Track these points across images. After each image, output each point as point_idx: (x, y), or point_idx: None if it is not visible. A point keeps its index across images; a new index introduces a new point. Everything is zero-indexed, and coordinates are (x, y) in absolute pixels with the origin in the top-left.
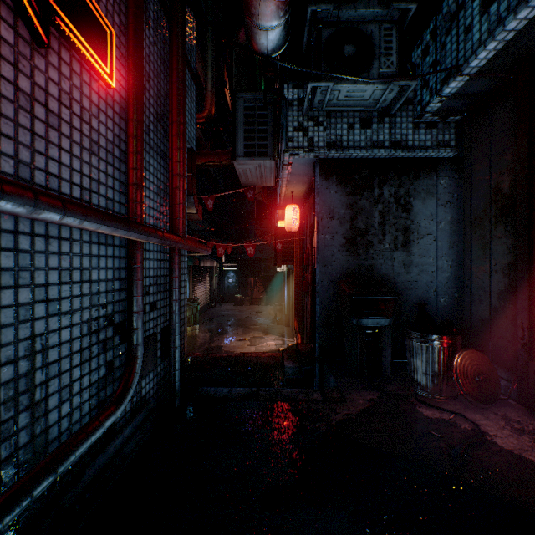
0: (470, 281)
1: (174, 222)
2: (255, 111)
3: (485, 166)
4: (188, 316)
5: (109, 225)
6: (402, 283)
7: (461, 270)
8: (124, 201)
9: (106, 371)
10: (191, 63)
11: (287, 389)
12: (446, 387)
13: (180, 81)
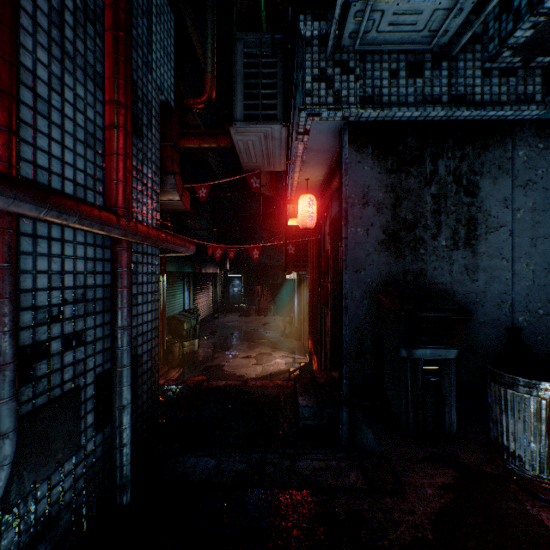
0: None
1: (106, 189)
2: (259, 58)
3: None
4: (186, 329)
5: None
6: (464, 295)
7: (548, 277)
8: None
9: None
10: None
11: (308, 462)
12: None
13: None
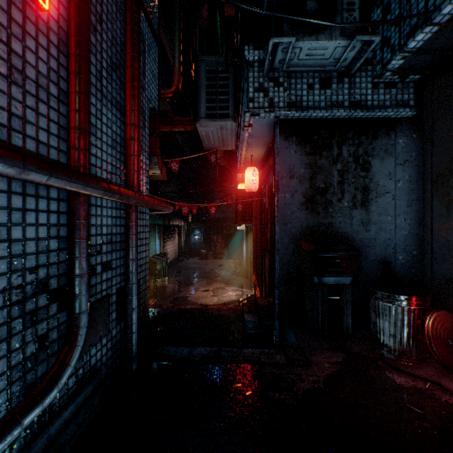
0: (431, 239)
1: (128, 176)
2: (216, 74)
3: (449, 123)
4: (158, 269)
5: (9, 163)
6: (361, 241)
7: (419, 228)
8: (66, 148)
9: (36, 348)
10: (153, 23)
11: (249, 350)
12: (416, 350)
13: (134, 23)
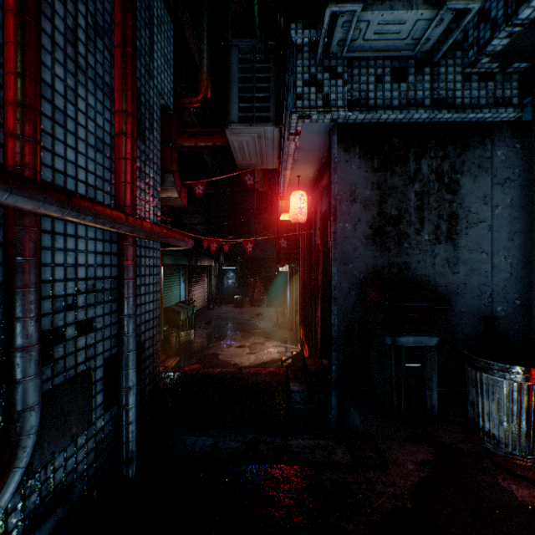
0: None
1: (115, 190)
2: (253, 64)
3: None
4: (182, 320)
5: None
6: (446, 287)
7: (524, 269)
8: (0, 137)
9: None
10: None
11: (298, 441)
12: None
13: None
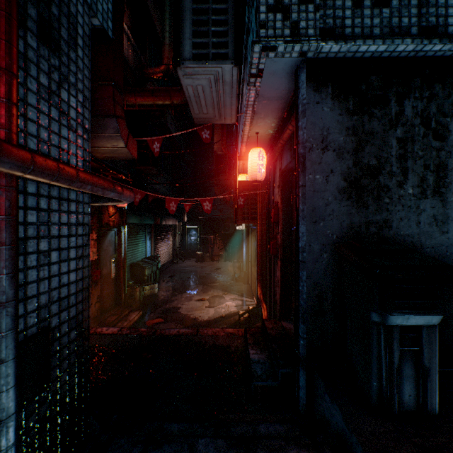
0: None
1: None
2: None
3: None
4: (147, 274)
5: None
6: (433, 249)
7: None
8: None
9: None
10: None
11: None
12: None
13: None
